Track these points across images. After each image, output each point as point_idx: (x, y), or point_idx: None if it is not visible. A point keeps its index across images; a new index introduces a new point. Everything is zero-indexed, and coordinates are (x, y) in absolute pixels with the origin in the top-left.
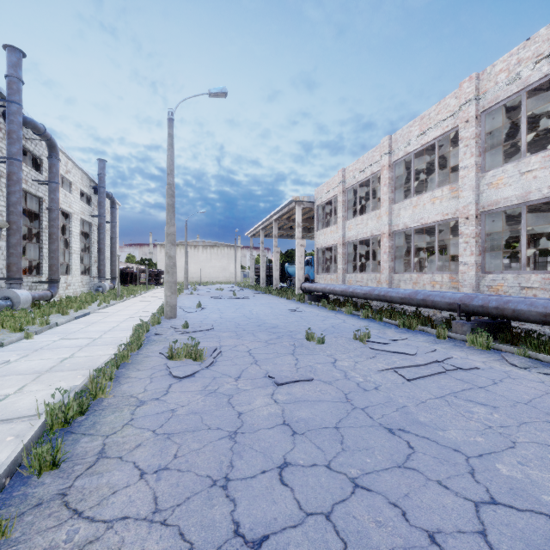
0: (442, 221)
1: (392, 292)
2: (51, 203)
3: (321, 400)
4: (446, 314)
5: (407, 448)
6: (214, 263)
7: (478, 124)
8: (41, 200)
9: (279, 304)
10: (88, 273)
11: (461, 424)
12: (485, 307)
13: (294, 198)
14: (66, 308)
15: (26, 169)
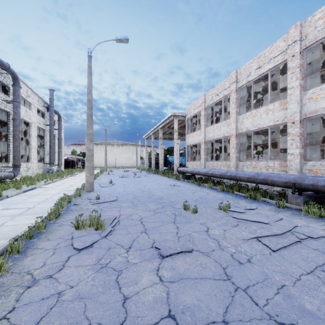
0: (273, 125)
1: (240, 174)
2: (14, 115)
3: (203, 278)
4: (277, 189)
5: None
6: (124, 155)
7: (301, 57)
8: (9, 113)
9: (163, 181)
10: (43, 161)
11: None
12: (315, 185)
13: (173, 113)
14: (20, 184)
15: None
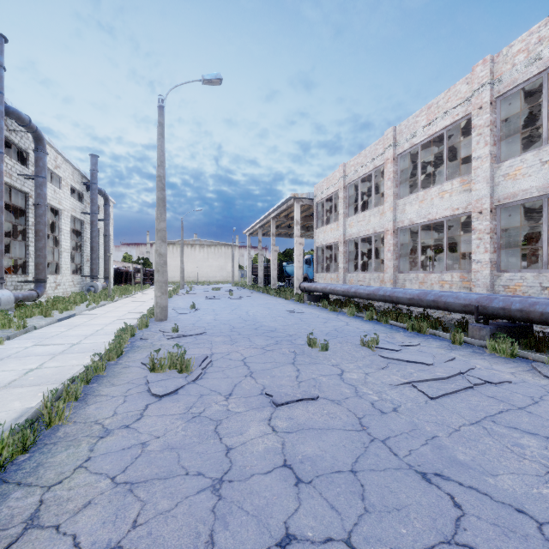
0: (451, 216)
1: (398, 292)
2: (37, 198)
3: (330, 428)
4: (456, 316)
5: (453, 507)
6: (211, 262)
7: (492, 110)
8: (28, 196)
9: (277, 305)
10: (79, 272)
11: (514, 464)
12: (507, 309)
13: (292, 194)
14: (50, 309)
15: (10, 163)
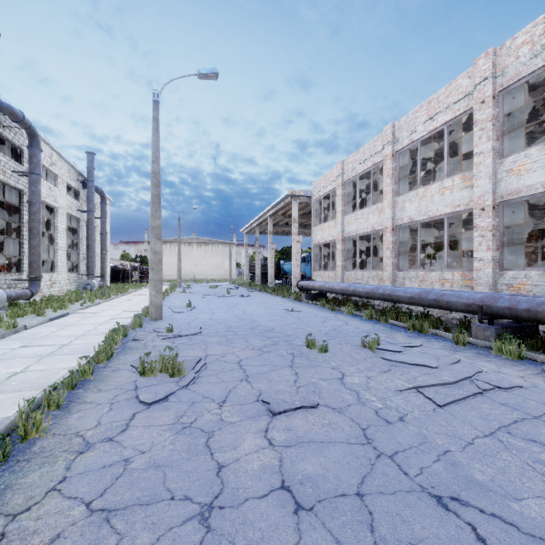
0: (452, 213)
1: (398, 291)
2: (31, 195)
3: (332, 441)
4: (457, 315)
5: (476, 541)
6: (208, 260)
7: (495, 104)
8: (22, 193)
9: (275, 303)
10: (76, 271)
11: (538, 486)
12: (514, 309)
13: (290, 192)
14: (43, 308)
15: (3, 159)
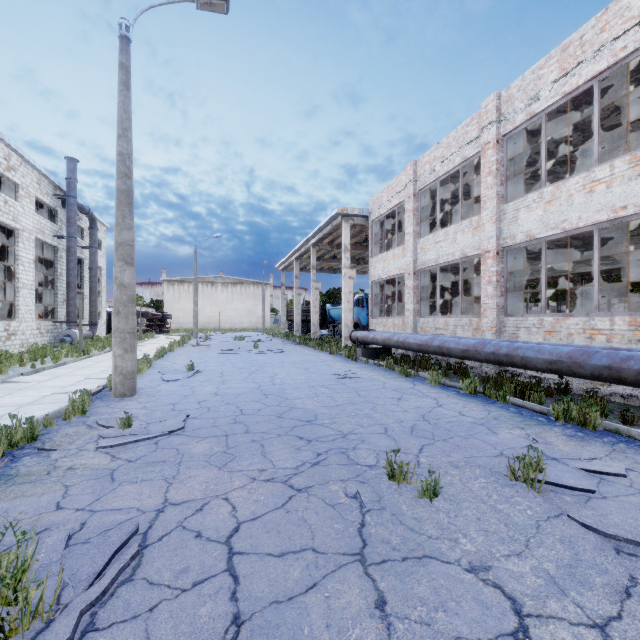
0: (609, 221)
1: (526, 349)
2: None
3: None
4: (622, 390)
5: None
6: (237, 305)
7: None
8: None
9: (319, 363)
10: (52, 317)
11: None
12: None
13: (340, 209)
14: None
15: None
